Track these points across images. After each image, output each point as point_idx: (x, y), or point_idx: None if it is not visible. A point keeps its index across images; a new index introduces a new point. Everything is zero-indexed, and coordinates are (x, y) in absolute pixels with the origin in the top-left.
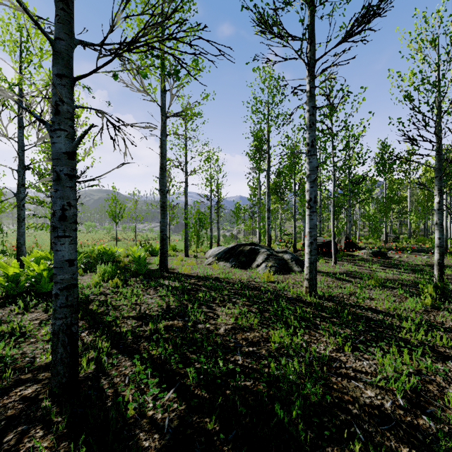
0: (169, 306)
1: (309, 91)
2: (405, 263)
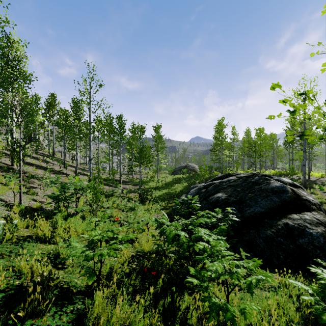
0: None
1: None
2: None
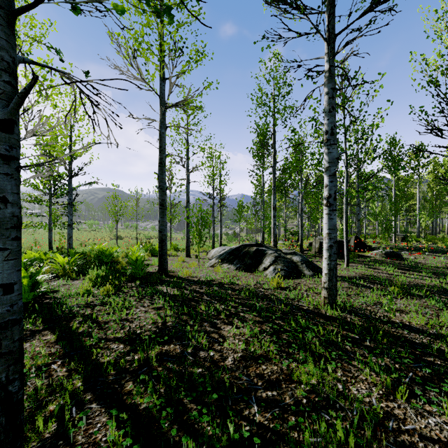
0: (165, 322)
1: (328, 70)
2: (422, 265)
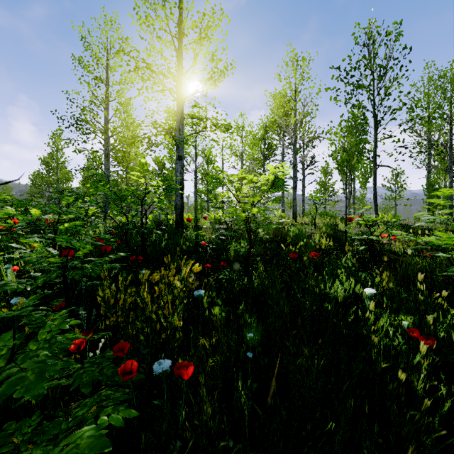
0: None
1: None
2: None
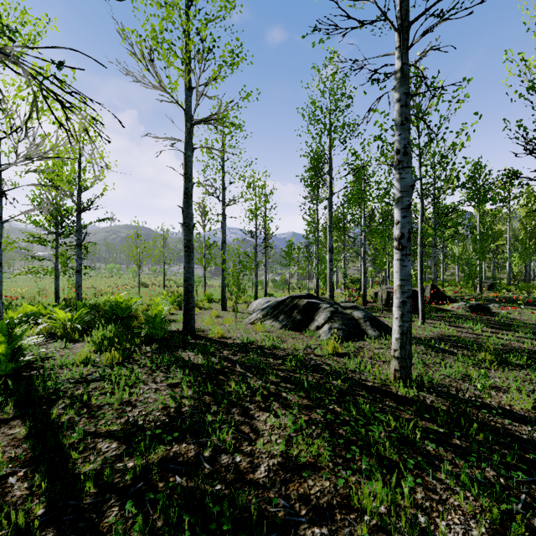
0: (179, 407)
1: (400, 69)
2: (518, 322)
